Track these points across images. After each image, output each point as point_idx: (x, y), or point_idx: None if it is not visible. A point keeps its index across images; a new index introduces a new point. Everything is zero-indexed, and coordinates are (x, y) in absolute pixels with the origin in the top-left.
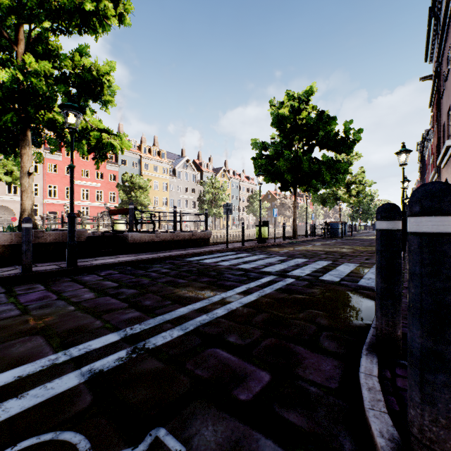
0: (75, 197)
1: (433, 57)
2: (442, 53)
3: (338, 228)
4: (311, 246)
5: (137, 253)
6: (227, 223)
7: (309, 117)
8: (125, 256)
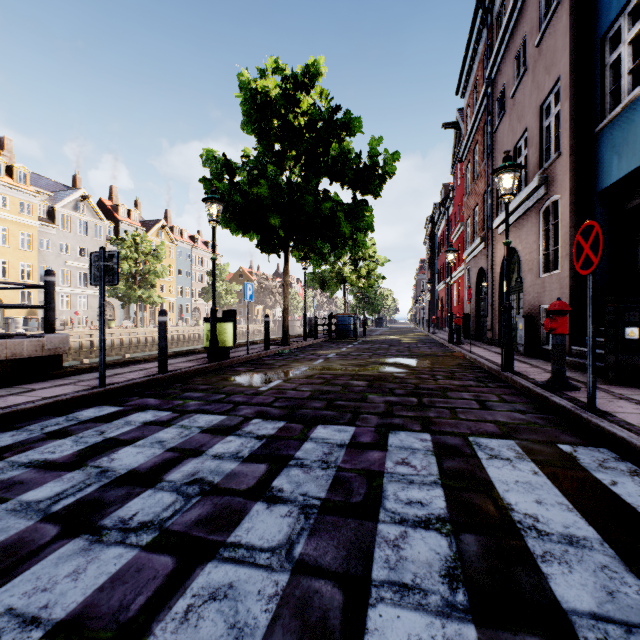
0: None
1: (466, 88)
2: (500, 61)
3: (351, 324)
4: (325, 363)
5: None
6: (100, 312)
7: (316, 109)
8: None
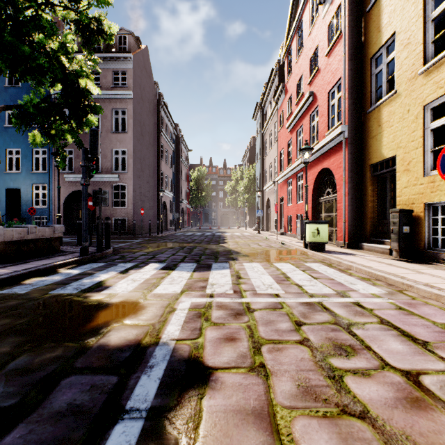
0: None
1: None
2: None
3: None
4: None
5: None
6: None
7: None
8: None
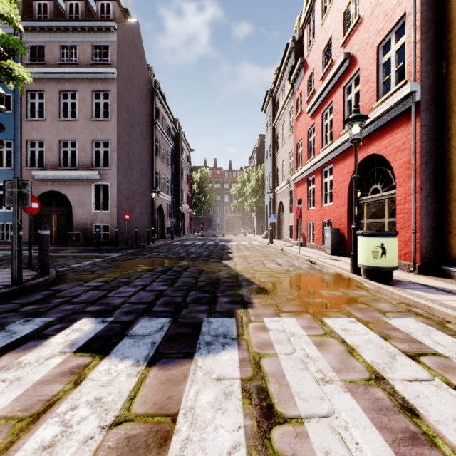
0: None
1: None
2: None
3: None
4: None
5: None
6: None
7: None
8: None
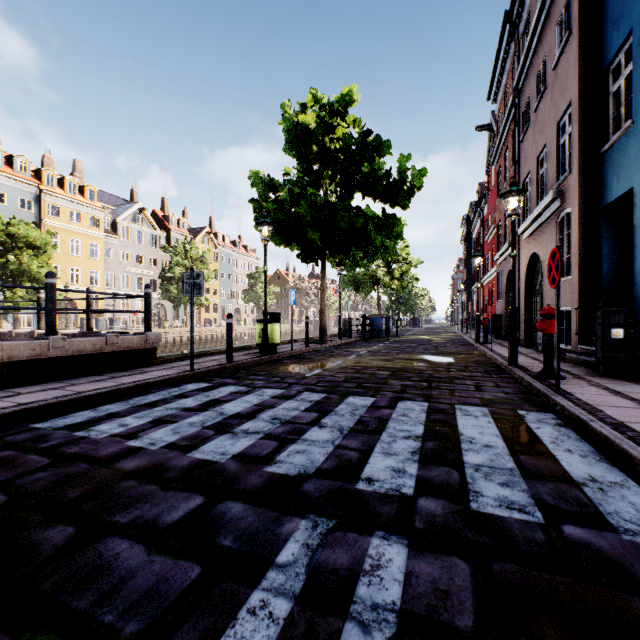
0: None
1: (498, 94)
2: (526, 75)
3: (383, 324)
4: (357, 358)
5: None
6: (191, 316)
7: (349, 136)
8: None
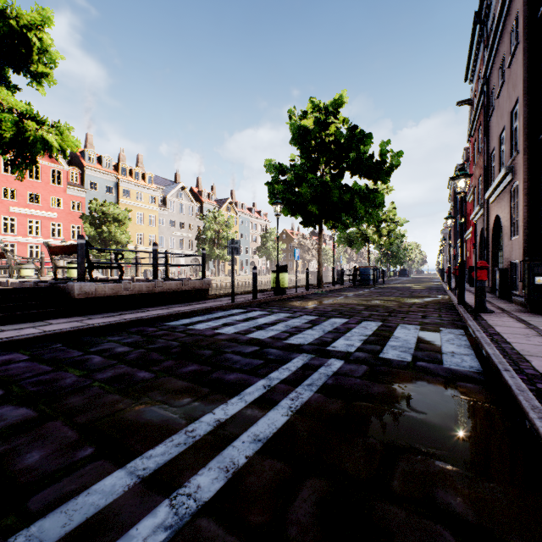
0: (18, 231)
1: (474, 76)
2: (491, 66)
3: (370, 274)
4: (344, 299)
5: (89, 315)
6: (232, 268)
7: (339, 132)
8: (63, 322)
